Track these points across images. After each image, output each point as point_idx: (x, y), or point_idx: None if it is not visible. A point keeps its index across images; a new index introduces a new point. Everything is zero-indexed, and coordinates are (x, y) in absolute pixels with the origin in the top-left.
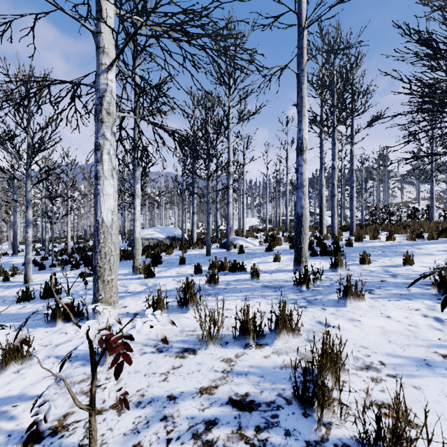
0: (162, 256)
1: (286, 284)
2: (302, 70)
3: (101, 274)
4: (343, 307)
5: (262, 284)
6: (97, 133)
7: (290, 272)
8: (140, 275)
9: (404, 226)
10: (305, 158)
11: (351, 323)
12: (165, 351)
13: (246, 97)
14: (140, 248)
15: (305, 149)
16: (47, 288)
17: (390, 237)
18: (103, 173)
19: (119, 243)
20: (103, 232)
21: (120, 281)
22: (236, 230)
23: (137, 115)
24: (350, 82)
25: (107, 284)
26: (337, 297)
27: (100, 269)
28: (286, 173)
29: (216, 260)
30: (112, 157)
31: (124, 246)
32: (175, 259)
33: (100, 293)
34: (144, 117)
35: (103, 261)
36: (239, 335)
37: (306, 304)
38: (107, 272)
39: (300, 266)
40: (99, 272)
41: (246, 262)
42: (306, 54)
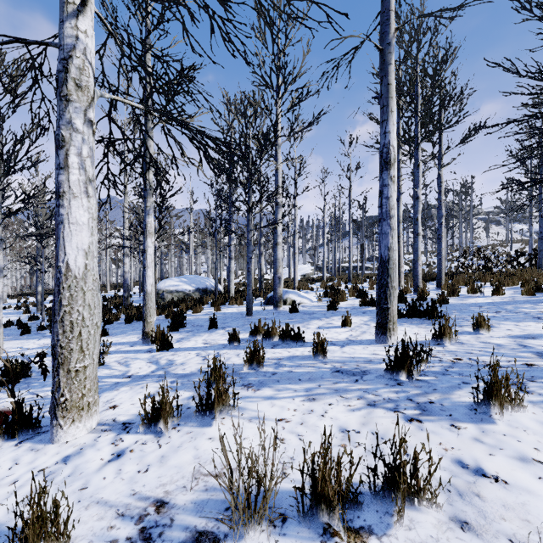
0: (187, 316)
1: (370, 368)
2: (389, 44)
3: (64, 360)
4: (491, 424)
5: (332, 367)
6: (59, 118)
7: (371, 344)
8: (151, 345)
9: (507, 275)
10: (393, 174)
11: (527, 468)
12: (157, 540)
13: (301, 101)
14: (152, 307)
15: (393, 162)
16: (7, 368)
17: (497, 290)
18: (68, 187)
19: (99, 305)
20: (69, 288)
21: (122, 355)
22: (285, 279)
23: (148, 120)
24: (437, 85)
25: (76, 376)
26: (474, 402)
27: (62, 350)
28: (349, 207)
29: (260, 325)
30: (85, 161)
31: (141, 301)
32: (204, 320)
33: (63, 392)
34: (159, 122)
35: (68, 337)
36: (309, 506)
37: (417, 412)
38: (76, 356)
39: (386, 336)
40: (60, 356)
41: (302, 326)
42: (394, 21)
